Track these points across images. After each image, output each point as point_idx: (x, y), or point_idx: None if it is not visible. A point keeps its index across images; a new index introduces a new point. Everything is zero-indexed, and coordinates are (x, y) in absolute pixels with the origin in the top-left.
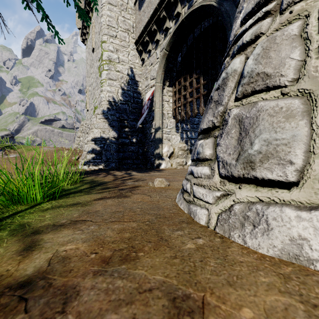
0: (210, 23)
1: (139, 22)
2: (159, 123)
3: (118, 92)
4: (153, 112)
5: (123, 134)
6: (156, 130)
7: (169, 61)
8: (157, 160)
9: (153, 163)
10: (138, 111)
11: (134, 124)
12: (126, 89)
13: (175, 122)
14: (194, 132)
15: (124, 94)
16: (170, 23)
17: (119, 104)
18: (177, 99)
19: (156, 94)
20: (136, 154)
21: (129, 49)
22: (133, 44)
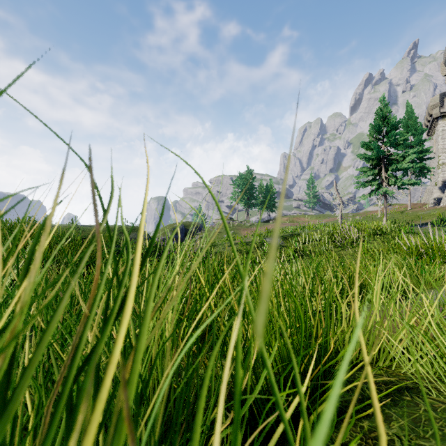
0: None
1: None
2: None
3: None
4: None
5: None
6: None
7: None
8: None
9: None
10: None
11: None
12: None
13: None
14: None
15: None
16: None
17: None
18: None
19: None
20: None
21: None
22: None
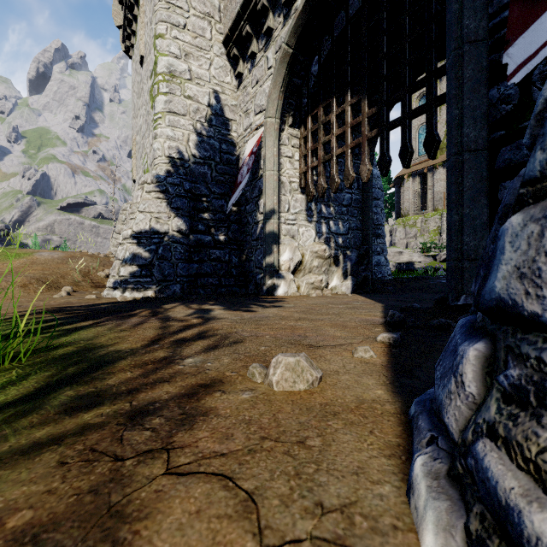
0: None
1: None
2: (272, 201)
3: (190, 141)
4: (261, 179)
5: (200, 224)
6: (266, 217)
7: (293, 70)
8: (269, 279)
9: (260, 285)
10: (231, 180)
11: (221, 206)
12: (205, 135)
13: (306, 201)
14: (342, 221)
15: (202, 144)
16: None
17: (192, 164)
18: (309, 152)
19: (267, 141)
20: (225, 266)
21: (211, 54)
22: (221, 44)
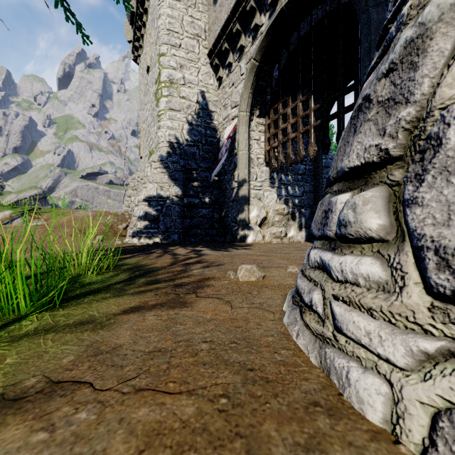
0: (326, 11)
1: (214, 23)
2: (244, 173)
3: (184, 129)
4: (236, 157)
5: (191, 190)
6: (239, 184)
7: (259, 77)
8: (242, 230)
9: (235, 235)
10: (213, 157)
11: (206, 176)
12: (195, 124)
13: (269, 172)
14: (298, 186)
15: (192, 131)
16: (261, 17)
17: (185, 146)
18: (272, 136)
19: (240, 129)
20: (209, 221)
21: (199, 64)
22: (206, 56)
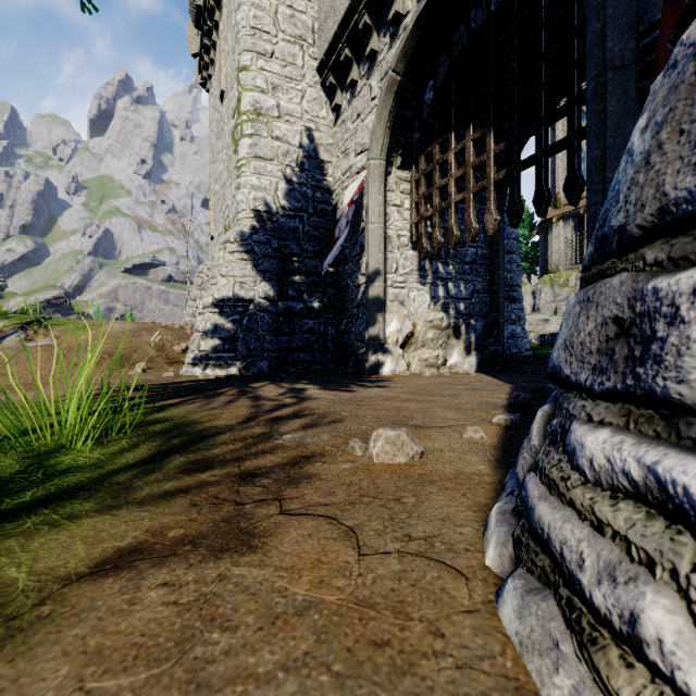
0: None
1: (327, 16)
2: (377, 260)
3: (278, 190)
4: (363, 234)
5: (290, 289)
6: (369, 279)
7: (402, 101)
8: (373, 354)
9: (361, 361)
10: (326, 235)
11: (315, 266)
12: (296, 182)
13: (418, 259)
14: (464, 282)
15: (293, 193)
16: (405, 1)
17: (281, 218)
18: (422, 199)
19: (370, 188)
20: (320, 339)
21: (304, 85)
22: (314, 71)
